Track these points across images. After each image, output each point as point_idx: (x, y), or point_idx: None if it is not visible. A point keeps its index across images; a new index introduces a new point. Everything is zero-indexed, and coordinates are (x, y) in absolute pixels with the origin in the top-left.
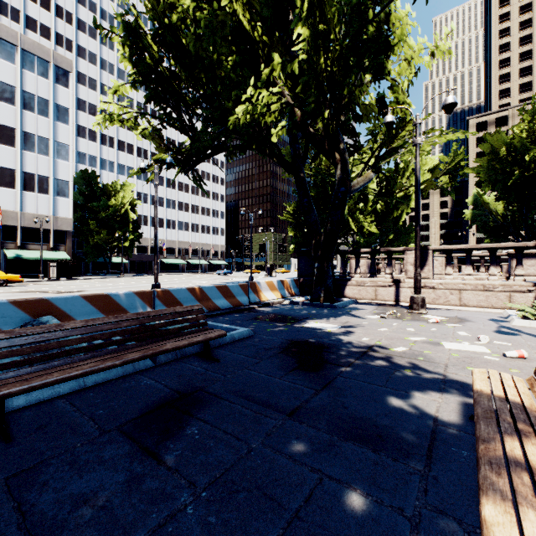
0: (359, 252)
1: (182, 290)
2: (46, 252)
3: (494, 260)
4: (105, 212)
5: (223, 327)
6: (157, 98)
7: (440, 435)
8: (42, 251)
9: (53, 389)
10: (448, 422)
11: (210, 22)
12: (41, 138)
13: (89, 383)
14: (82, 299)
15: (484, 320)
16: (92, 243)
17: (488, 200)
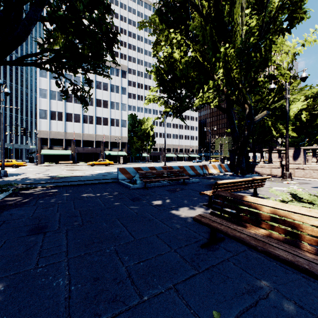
0: (262, 150)
1: (176, 166)
2: (118, 152)
3: None
4: (140, 132)
5: (190, 179)
6: (166, 92)
7: None
8: (118, 152)
9: (150, 185)
10: None
11: (186, 63)
12: (116, 103)
13: (156, 185)
14: (148, 168)
15: None
16: (135, 147)
17: None
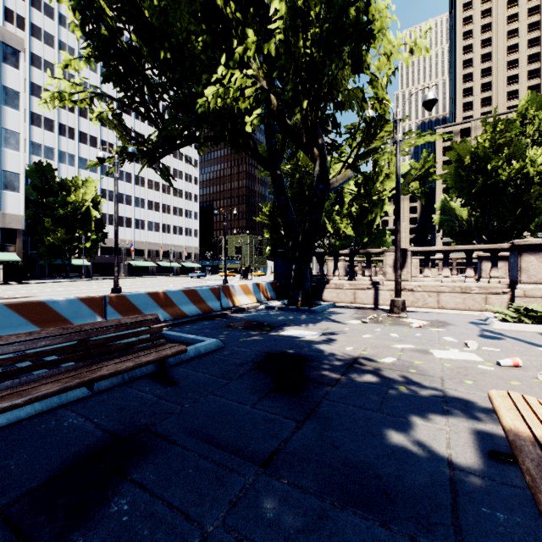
0: (338, 254)
1: (142, 295)
2: None
3: (471, 261)
4: (64, 209)
5: (187, 338)
6: (115, 76)
7: (462, 487)
8: None
9: None
10: (466, 463)
11: None
12: None
13: None
14: (5, 308)
15: (465, 323)
16: (48, 243)
17: (454, 206)
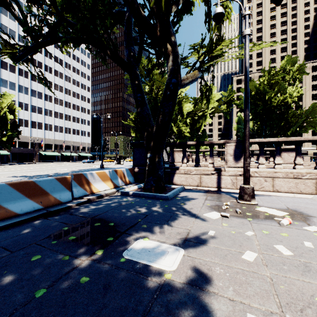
0: (186, 144)
1: None
2: None
3: (300, 151)
4: None
5: None
6: None
7: None
8: None
9: None
10: None
11: None
12: None
13: None
14: None
15: None
16: None
17: None
